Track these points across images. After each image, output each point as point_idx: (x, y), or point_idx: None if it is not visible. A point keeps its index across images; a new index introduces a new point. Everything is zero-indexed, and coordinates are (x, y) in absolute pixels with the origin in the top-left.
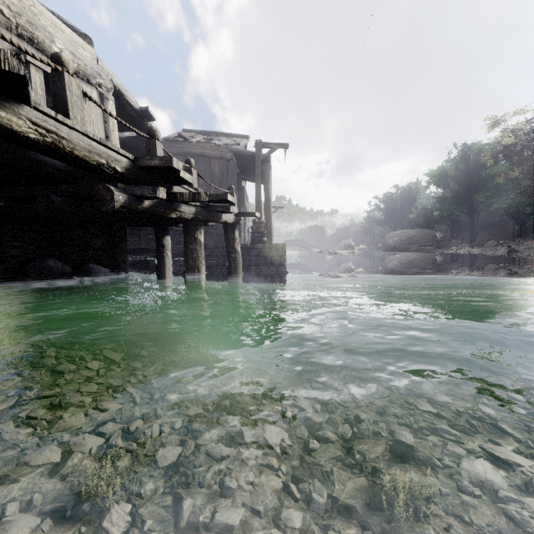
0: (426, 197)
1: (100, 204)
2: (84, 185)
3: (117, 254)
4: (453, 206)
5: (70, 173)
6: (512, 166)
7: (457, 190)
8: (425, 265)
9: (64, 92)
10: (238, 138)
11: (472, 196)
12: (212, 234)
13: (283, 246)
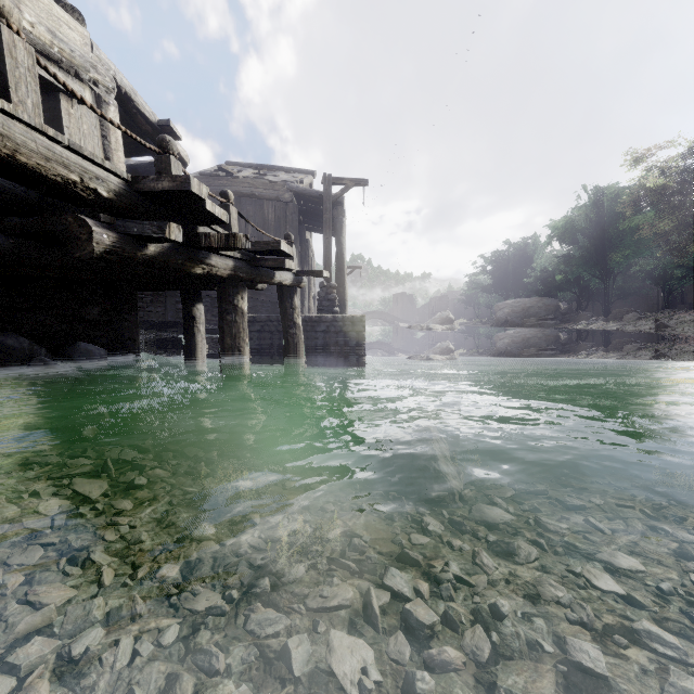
0: (546, 256)
1: (71, 246)
2: (48, 218)
3: (122, 329)
4: (582, 268)
5: (32, 202)
6: (659, 216)
7: (588, 247)
8: (547, 345)
9: (1, 57)
10: (300, 174)
11: (607, 255)
12: (265, 303)
13: (361, 319)
